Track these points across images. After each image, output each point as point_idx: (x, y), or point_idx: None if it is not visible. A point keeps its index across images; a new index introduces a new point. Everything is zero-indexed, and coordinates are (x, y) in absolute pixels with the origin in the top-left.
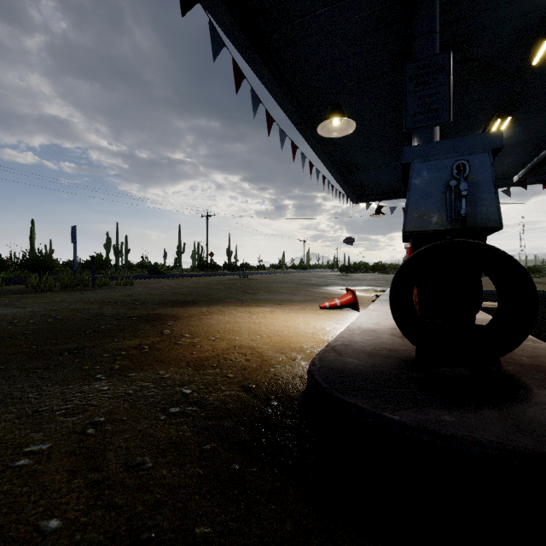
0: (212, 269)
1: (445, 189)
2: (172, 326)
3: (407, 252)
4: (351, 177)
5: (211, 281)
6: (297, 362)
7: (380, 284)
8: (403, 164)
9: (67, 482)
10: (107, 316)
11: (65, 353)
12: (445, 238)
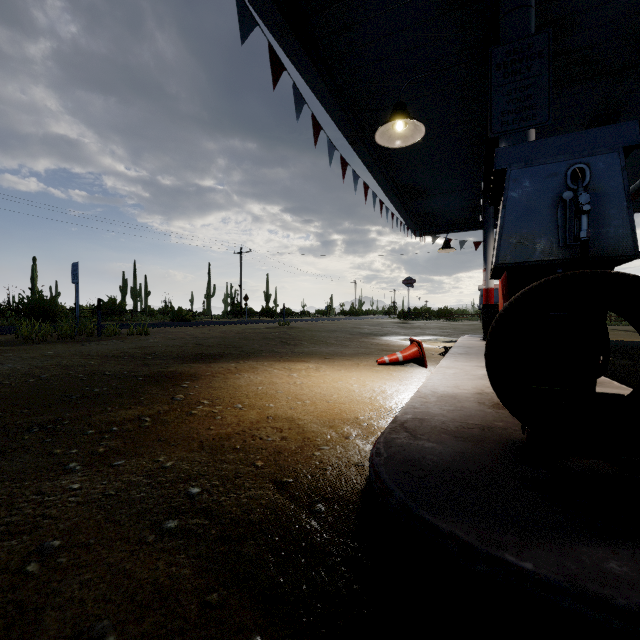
0: (247, 315)
1: (556, 204)
2: (188, 388)
3: (481, 295)
4: (414, 205)
5: (244, 329)
6: (351, 441)
7: (447, 333)
8: (495, 171)
9: None
10: (106, 376)
11: (35, 429)
12: (555, 272)
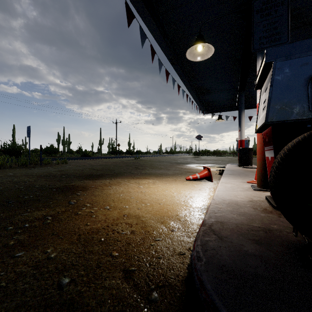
0: (119, 153)
1: (307, 83)
2: (80, 196)
3: (237, 143)
4: (203, 97)
5: (117, 161)
6: (175, 233)
7: (219, 163)
8: (265, 64)
9: None
10: (35, 188)
11: None
12: (306, 126)
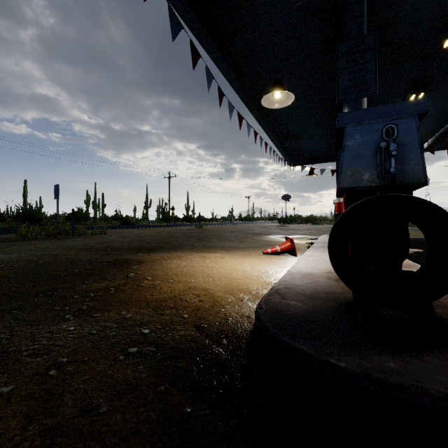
0: (174, 220)
1: (376, 150)
2: (137, 270)
3: (335, 207)
4: (289, 144)
5: (172, 230)
6: (244, 302)
7: (312, 233)
8: (337, 128)
9: (22, 429)
10: (81, 261)
11: (40, 295)
12: (376, 193)
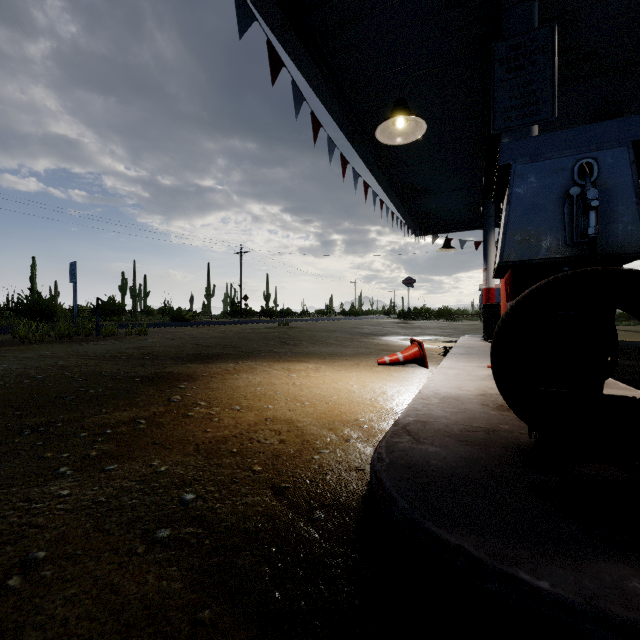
0: (247, 315)
1: (562, 200)
2: (185, 389)
3: (482, 295)
4: (414, 204)
5: (243, 329)
6: (351, 444)
7: (447, 333)
8: (499, 166)
9: None
10: (102, 376)
11: (26, 432)
12: (562, 270)
